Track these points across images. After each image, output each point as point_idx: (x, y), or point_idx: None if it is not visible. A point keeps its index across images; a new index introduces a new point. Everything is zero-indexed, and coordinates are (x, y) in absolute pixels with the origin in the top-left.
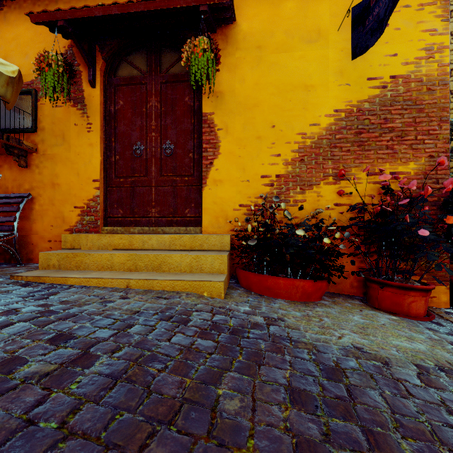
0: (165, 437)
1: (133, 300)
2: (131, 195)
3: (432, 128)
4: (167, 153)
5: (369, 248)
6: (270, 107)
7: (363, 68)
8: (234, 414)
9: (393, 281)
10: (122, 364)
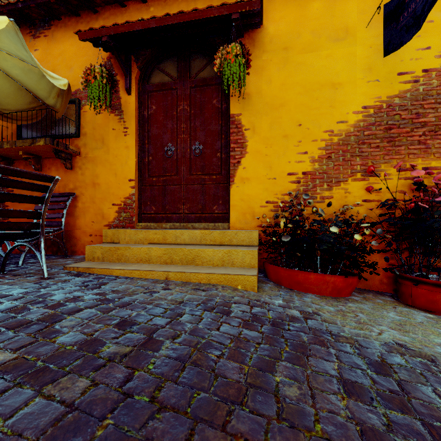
0: (241, 415)
1: (175, 291)
2: (163, 193)
3: None
4: (196, 154)
5: (401, 245)
6: (296, 107)
7: (393, 63)
8: (296, 400)
9: (429, 278)
10: (184, 349)
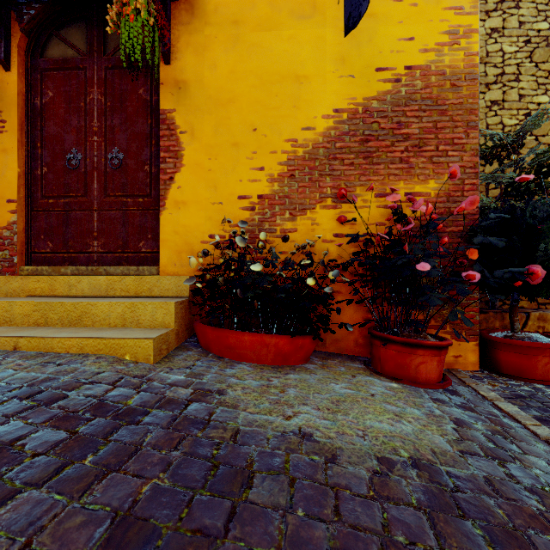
0: None
1: (3, 368)
2: (64, 222)
3: (457, 136)
4: (114, 165)
5: (373, 293)
6: (250, 104)
7: (371, 55)
8: None
9: (398, 335)
10: None
